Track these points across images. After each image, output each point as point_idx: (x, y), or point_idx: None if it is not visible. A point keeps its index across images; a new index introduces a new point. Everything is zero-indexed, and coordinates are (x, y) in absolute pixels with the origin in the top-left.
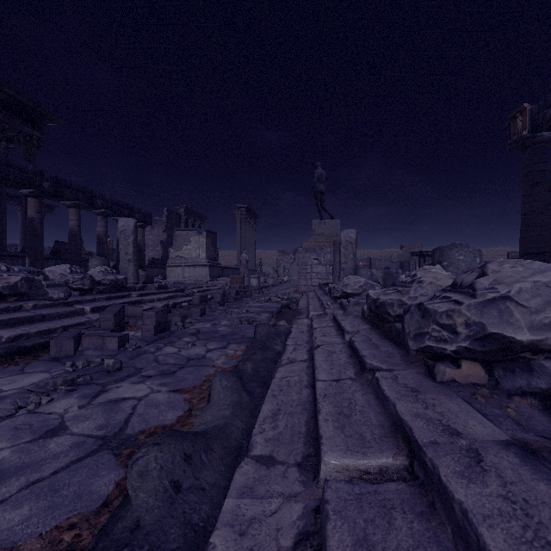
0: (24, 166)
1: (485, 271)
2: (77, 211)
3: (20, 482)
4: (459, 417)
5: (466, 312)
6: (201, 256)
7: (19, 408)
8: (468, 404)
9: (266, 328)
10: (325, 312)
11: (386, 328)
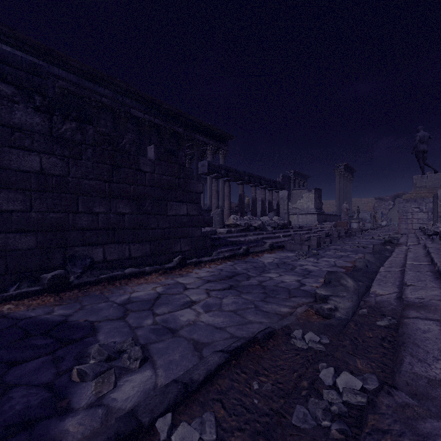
0: (240, 171)
1: None
2: (255, 188)
3: (321, 267)
4: None
5: None
6: (311, 207)
7: (299, 258)
8: None
9: (379, 246)
10: (419, 242)
11: None
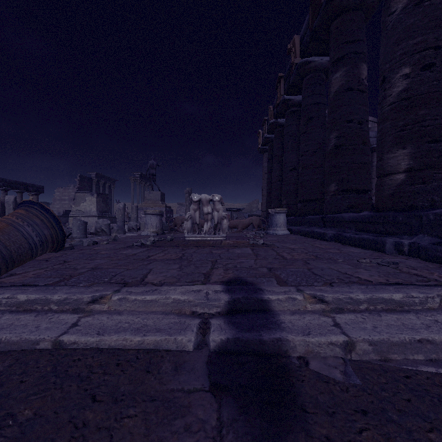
0: None
1: None
2: None
3: None
4: None
5: None
6: (93, 210)
7: None
8: None
9: None
10: None
11: None
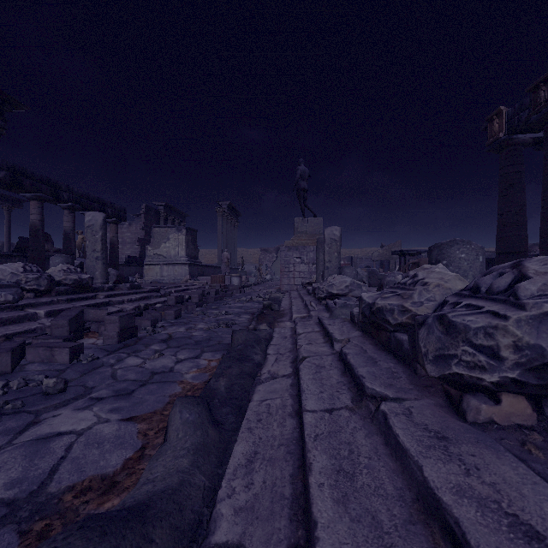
0: None
1: (525, 272)
2: (39, 204)
3: None
4: (526, 497)
5: (515, 329)
6: (181, 255)
7: None
8: (524, 463)
9: (244, 334)
10: (310, 314)
11: (382, 337)
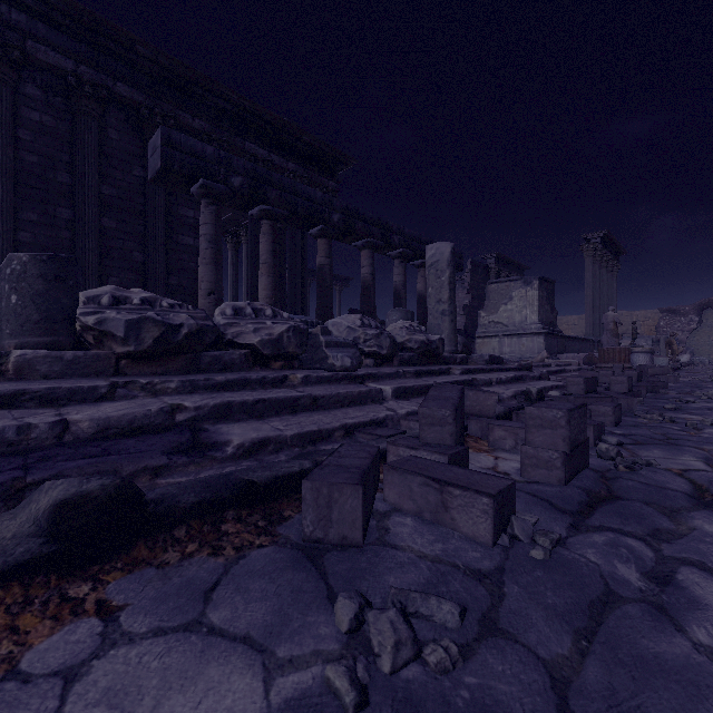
0: (312, 194)
1: None
2: (369, 253)
3: None
4: None
5: None
6: (530, 320)
7: None
8: None
9: None
10: None
11: None
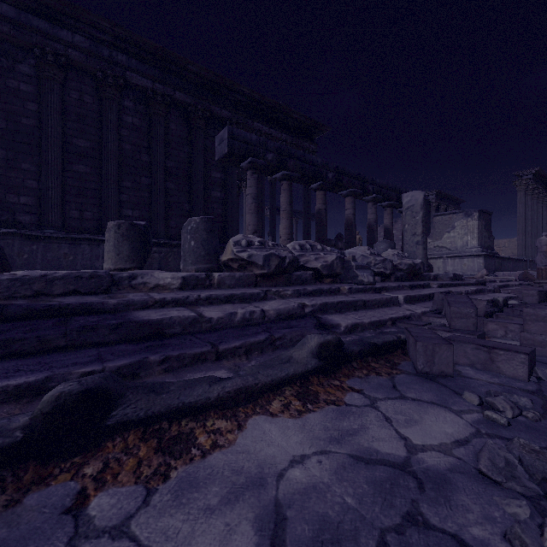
0: (315, 160)
1: None
2: (352, 199)
3: None
4: None
5: None
6: (471, 245)
7: None
8: None
9: None
10: None
11: None
